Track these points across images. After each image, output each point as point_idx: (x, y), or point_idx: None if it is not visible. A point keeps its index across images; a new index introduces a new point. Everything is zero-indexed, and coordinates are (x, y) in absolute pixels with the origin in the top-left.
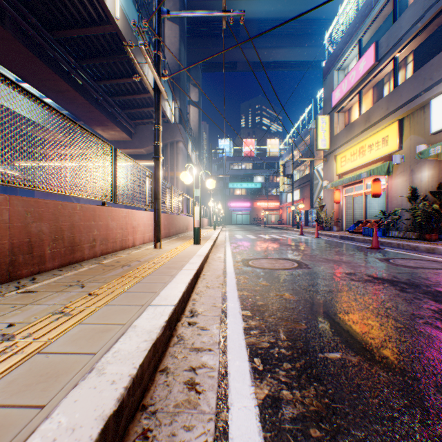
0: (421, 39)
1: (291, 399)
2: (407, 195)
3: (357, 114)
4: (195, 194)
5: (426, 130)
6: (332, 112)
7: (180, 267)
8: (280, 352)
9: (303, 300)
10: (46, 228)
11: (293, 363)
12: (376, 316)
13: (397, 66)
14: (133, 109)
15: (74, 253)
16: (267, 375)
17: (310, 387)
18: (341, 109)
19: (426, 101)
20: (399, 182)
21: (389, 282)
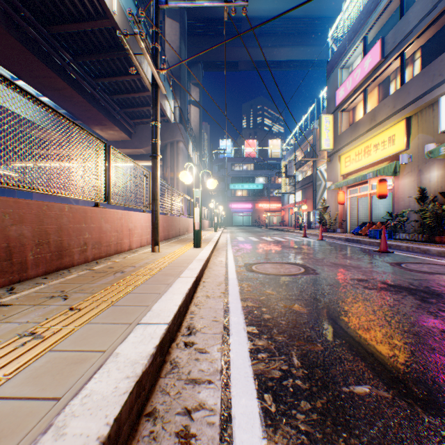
0: (430, 34)
1: None
2: (415, 196)
3: (362, 113)
4: (195, 194)
5: (435, 128)
6: (336, 111)
7: (178, 274)
8: (296, 385)
9: (315, 312)
10: (28, 232)
11: (312, 402)
12: (401, 334)
13: (404, 63)
14: (132, 108)
15: (62, 258)
16: (282, 420)
17: (339, 440)
18: (345, 108)
19: (435, 99)
20: (406, 183)
21: (406, 290)
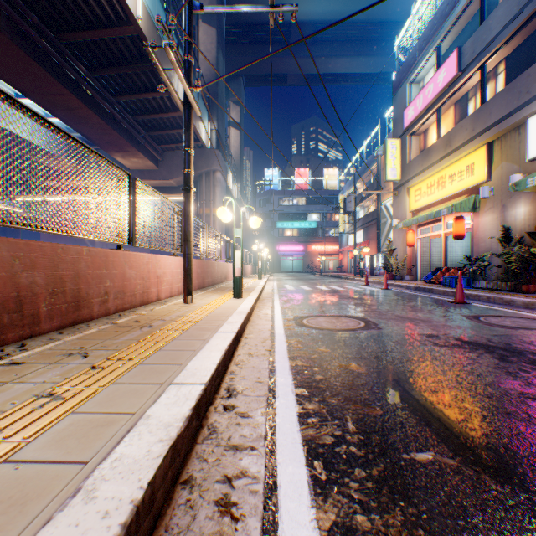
0: (515, 43)
1: (369, 530)
2: (498, 237)
3: (435, 137)
4: (236, 235)
5: (522, 155)
6: (404, 134)
7: (215, 328)
8: (349, 451)
9: (375, 372)
10: (41, 279)
11: (368, 469)
12: (473, 396)
13: (485, 77)
14: (160, 131)
15: (80, 310)
16: (333, 489)
17: (395, 508)
18: (415, 131)
19: (522, 120)
20: (488, 221)
21: (483, 347)
